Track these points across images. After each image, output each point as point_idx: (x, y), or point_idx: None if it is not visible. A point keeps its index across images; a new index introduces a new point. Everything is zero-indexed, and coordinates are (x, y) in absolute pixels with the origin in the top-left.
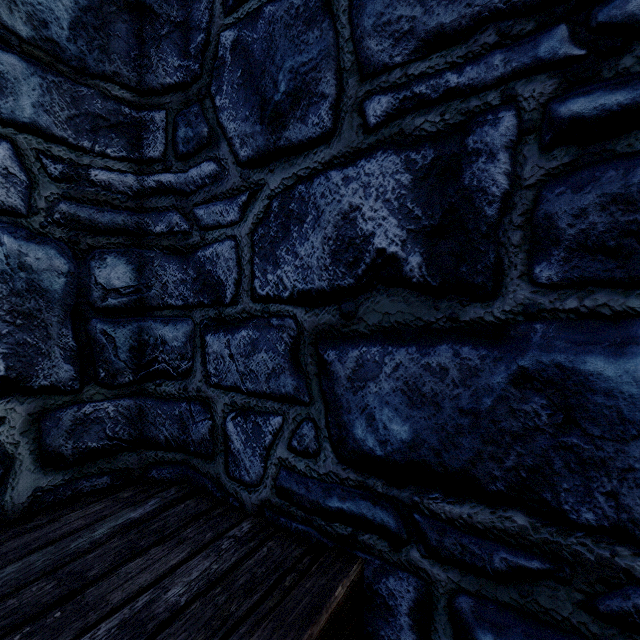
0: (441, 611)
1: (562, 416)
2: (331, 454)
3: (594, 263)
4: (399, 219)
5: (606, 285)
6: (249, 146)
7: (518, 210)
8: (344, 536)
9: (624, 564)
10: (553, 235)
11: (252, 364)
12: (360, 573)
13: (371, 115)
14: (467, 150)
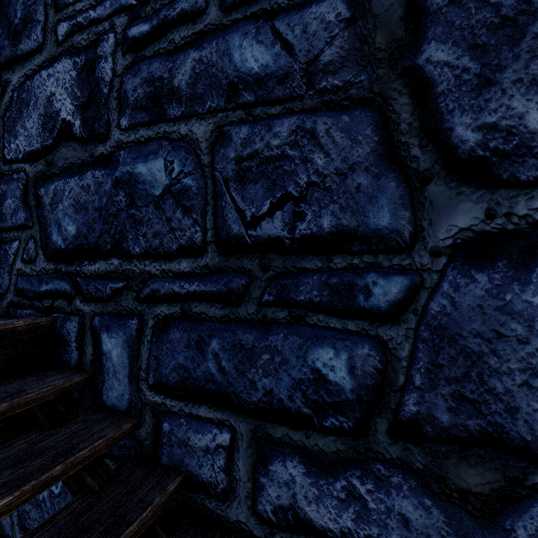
0: (88, 331)
1: (129, 199)
2: (42, 256)
3: (139, 115)
4: (71, 99)
5: (143, 126)
6: (2, 55)
7: (115, 89)
8: (48, 307)
9: (148, 269)
10: (127, 102)
11: (3, 209)
12: (51, 323)
13: (60, 34)
14: (97, 56)
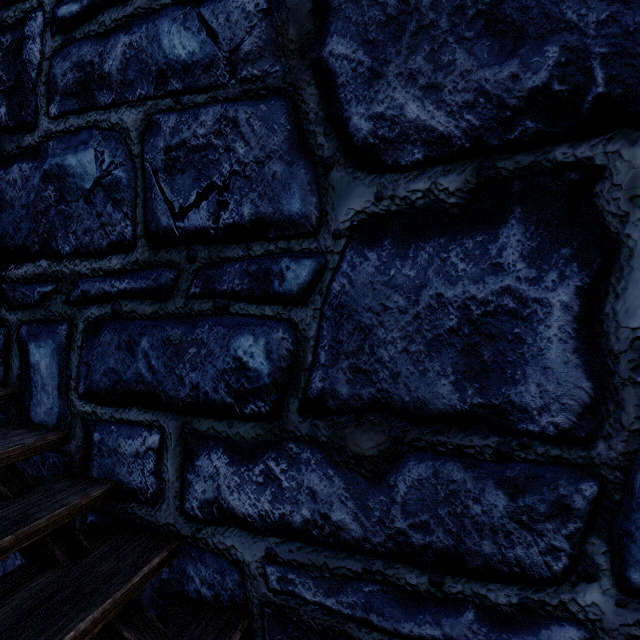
0: (14, 342)
1: (59, 194)
2: None
3: (69, 102)
4: None
5: (73, 114)
6: None
7: (44, 73)
8: None
9: (78, 269)
10: (56, 87)
11: None
12: None
13: None
14: (25, 36)
